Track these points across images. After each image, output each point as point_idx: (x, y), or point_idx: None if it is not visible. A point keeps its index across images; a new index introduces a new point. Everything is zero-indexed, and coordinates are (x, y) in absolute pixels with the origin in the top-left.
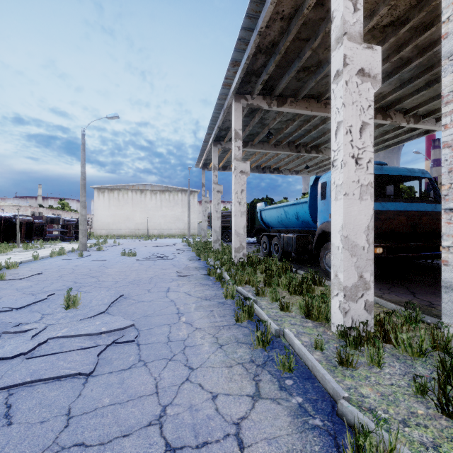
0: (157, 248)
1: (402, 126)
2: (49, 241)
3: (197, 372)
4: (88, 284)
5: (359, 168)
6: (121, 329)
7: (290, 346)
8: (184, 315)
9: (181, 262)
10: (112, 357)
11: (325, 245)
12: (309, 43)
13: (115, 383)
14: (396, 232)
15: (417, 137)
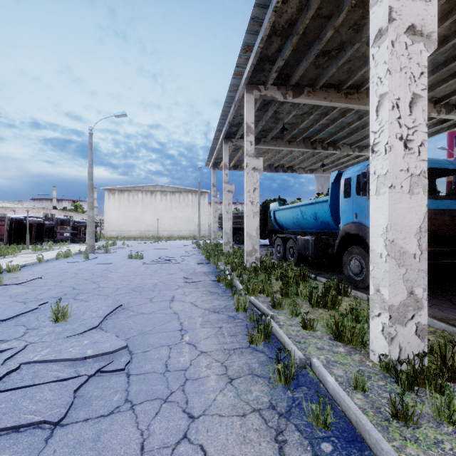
0: (166, 250)
1: (431, 117)
2: (59, 243)
3: (198, 424)
4: (86, 291)
5: (408, 152)
6: (110, 353)
7: (321, 383)
8: (188, 333)
9: (189, 266)
10: (93, 395)
11: (349, 249)
12: (331, 21)
13: (88, 439)
14: (438, 235)
15: (448, 130)
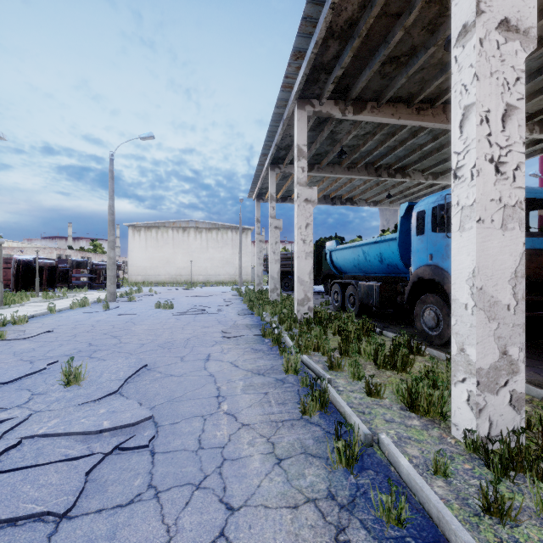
0: (201, 298)
1: None
2: (75, 289)
3: (239, 518)
4: (105, 348)
5: (501, 178)
6: (130, 425)
7: (391, 465)
8: (226, 400)
9: (228, 318)
10: (109, 478)
11: (422, 298)
12: (401, 20)
13: (101, 537)
14: (534, 280)
15: (542, 153)
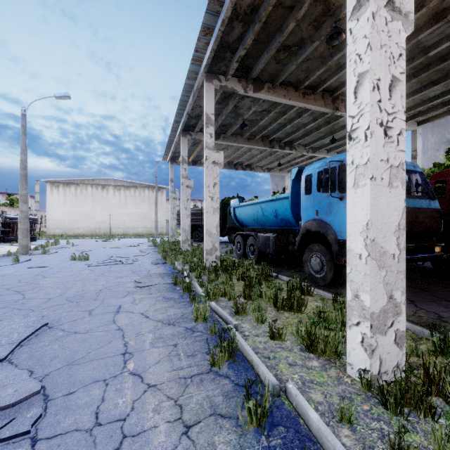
0: (118, 249)
1: None
2: None
3: None
4: (3, 305)
5: (388, 141)
6: (9, 406)
7: (300, 417)
8: (133, 357)
9: (143, 267)
10: None
11: (310, 247)
12: (293, 12)
13: None
14: None
15: None
